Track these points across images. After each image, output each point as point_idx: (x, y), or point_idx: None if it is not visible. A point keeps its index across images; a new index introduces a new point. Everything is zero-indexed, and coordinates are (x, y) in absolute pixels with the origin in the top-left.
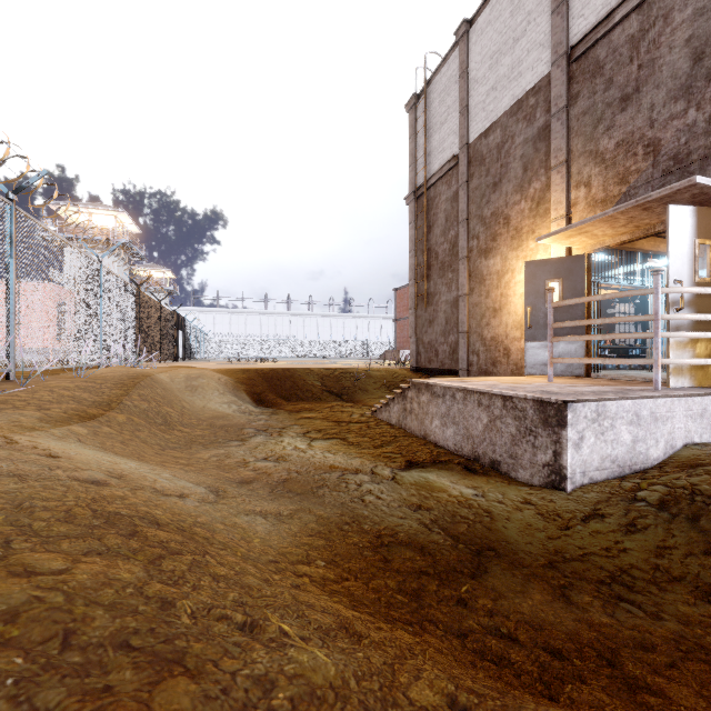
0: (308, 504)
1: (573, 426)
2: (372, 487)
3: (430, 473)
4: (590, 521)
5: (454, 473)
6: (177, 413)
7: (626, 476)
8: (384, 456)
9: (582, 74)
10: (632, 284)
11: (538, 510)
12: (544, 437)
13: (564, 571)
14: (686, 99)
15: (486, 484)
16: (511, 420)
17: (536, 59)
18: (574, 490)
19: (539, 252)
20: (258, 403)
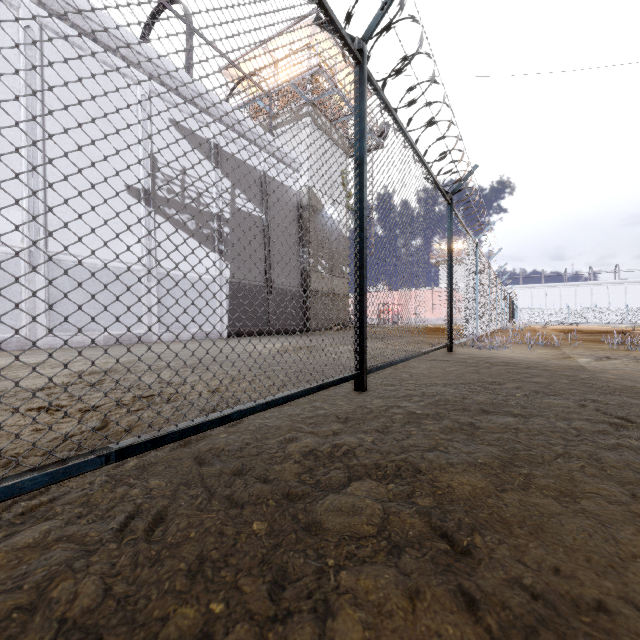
0: None
1: None
2: None
3: None
4: None
5: None
6: None
7: None
8: None
9: None
10: None
11: None
12: None
13: None
14: None
15: None
16: None
17: None
18: None
19: None
20: None
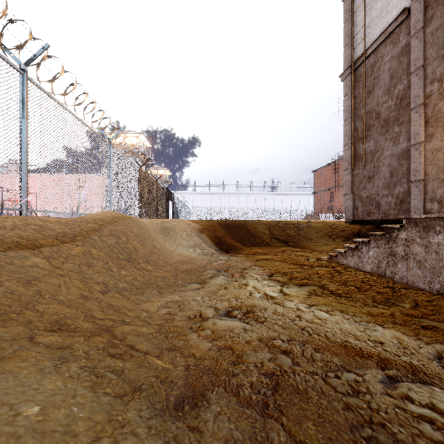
0: None
1: None
2: None
3: None
4: None
5: None
6: (145, 250)
7: None
8: (423, 327)
9: None
10: None
11: None
12: None
13: None
14: None
15: None
16: None
17: None
18: None
19: None
20: (218, 246)
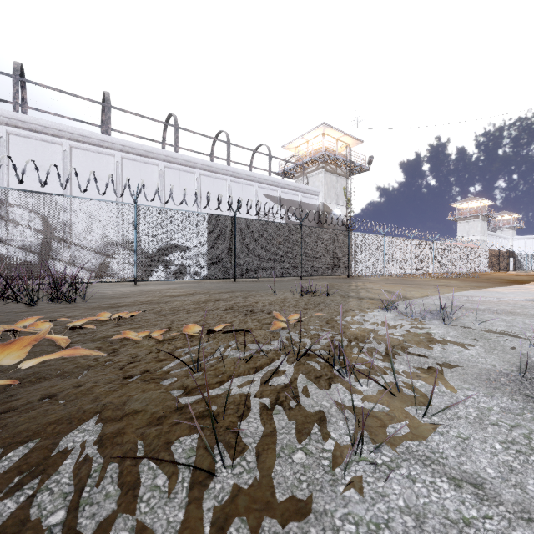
0: None
1: None
2: None
3: None
4: None
5: None
6: None
7: None
8: None
9: None
10: None
11: None
12: None
13: None
14: None
15: None
16: None
17: None
18: None
19: None
20: None
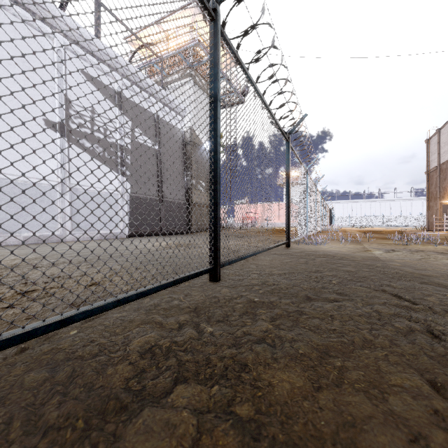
0: None
1: None
2: None
3: None
4: None
5: None
6: None
7: None
8: None
9: None
10: None
11: None
12: None
13: None
14: None
15: None
16: None
17: None
18: None
19: None
20: None
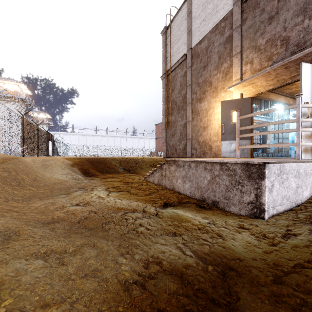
0: (94, 239)
1: (268, 178)
2: (143, 221)
3: (179, 210)
4: (288, 240)
5: (193, 209)
6: (30, 179)
7: (294, 207)
8: (151, 200)
9: (248, 8)
10: (261, 120)
11: (250, 232)
12: (249, 185)
13: (292, 287)
14: (303, 15)
15: (213, 216)
16: (226, 177)
17: (225, 3)
18: (269, 218)
19: (226, 98)
20: (84, 174)
